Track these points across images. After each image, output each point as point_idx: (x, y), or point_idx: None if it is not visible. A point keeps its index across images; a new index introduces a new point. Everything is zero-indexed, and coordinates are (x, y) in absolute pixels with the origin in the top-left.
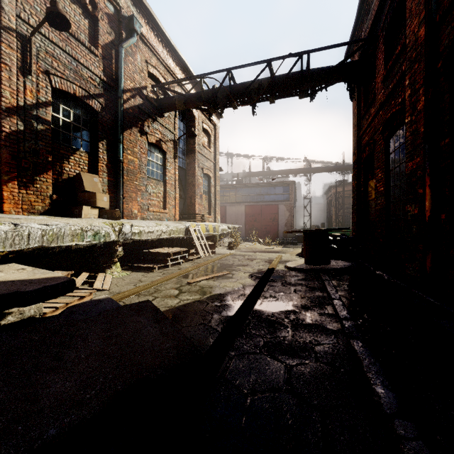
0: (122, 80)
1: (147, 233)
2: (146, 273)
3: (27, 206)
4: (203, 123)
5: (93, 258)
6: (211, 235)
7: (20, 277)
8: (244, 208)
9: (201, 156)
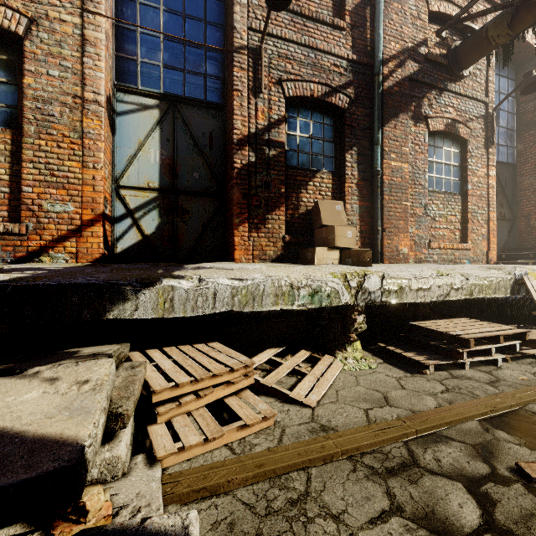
0: (380, 45)
1: (414, 291)
2: (407, 374)
3: (258, 252)
4: None
5: (320, 328)
6: None
7: (25, 418)
8: None
9: None
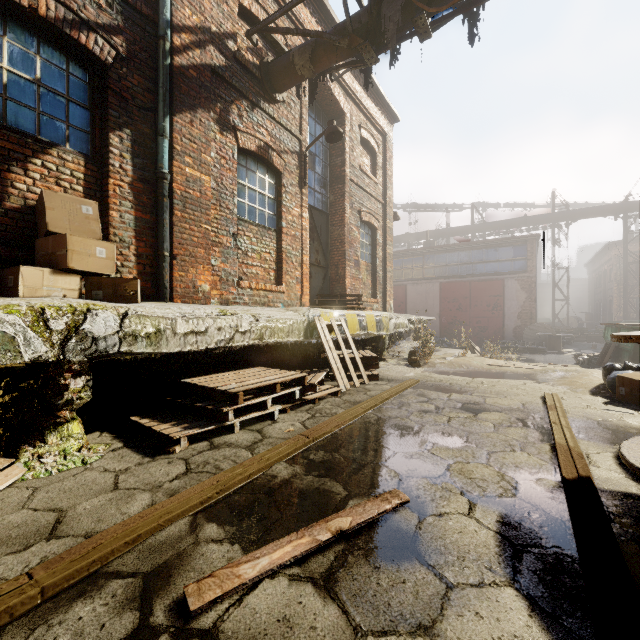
0: None
1: (182, 336)
2: (144, 460)
3: None
4: (362, 127)
5: None
6: (372, 335)
7: None
8: (438, 287)
9: (356, 189)
